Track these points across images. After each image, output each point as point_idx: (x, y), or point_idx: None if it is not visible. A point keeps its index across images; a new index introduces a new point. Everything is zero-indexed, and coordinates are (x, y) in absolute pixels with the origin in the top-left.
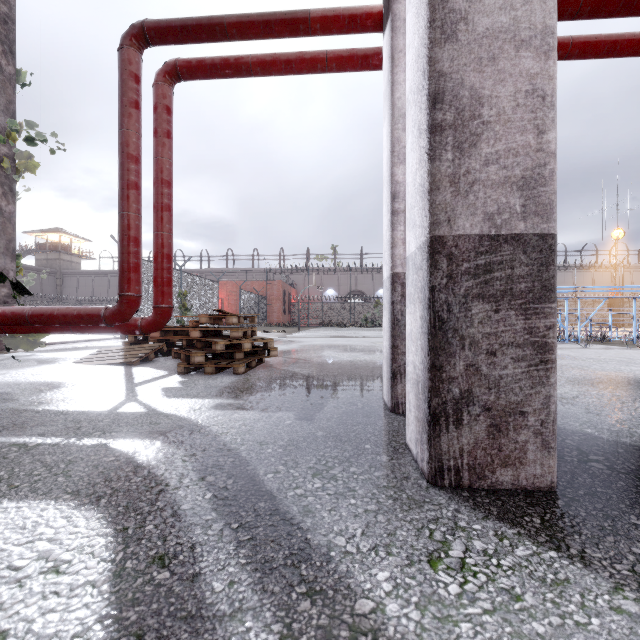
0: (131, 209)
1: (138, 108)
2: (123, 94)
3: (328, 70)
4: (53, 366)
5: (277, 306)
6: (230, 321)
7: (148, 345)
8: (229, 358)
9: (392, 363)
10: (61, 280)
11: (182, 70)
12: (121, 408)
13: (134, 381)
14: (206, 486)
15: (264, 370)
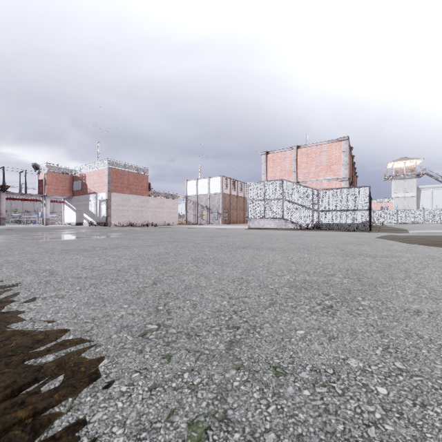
0: None
1: None
2: None
3: None
4: None
5: None
6: None
7: None
8: None
9: None
10: None
11: None
12: None
13: None
14: None
15: None
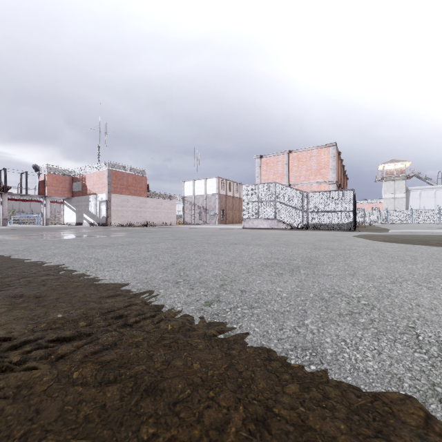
0: None
1: None
2: None
3: None
4: None
5: None
6: None
7: None
8: None
9: None
10: None
11: None
12: None
13: None
14: None
15: None
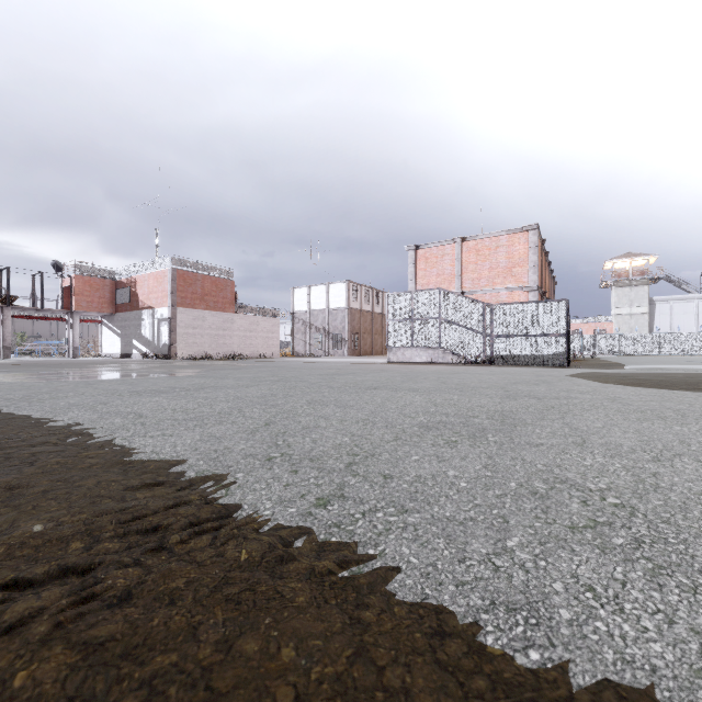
0: None
1: None
2: None
3: None
4: None
5: None
6: None
7: None
8: None
9: None
10: None
11: None
12: None
13: None
14: None
15: None
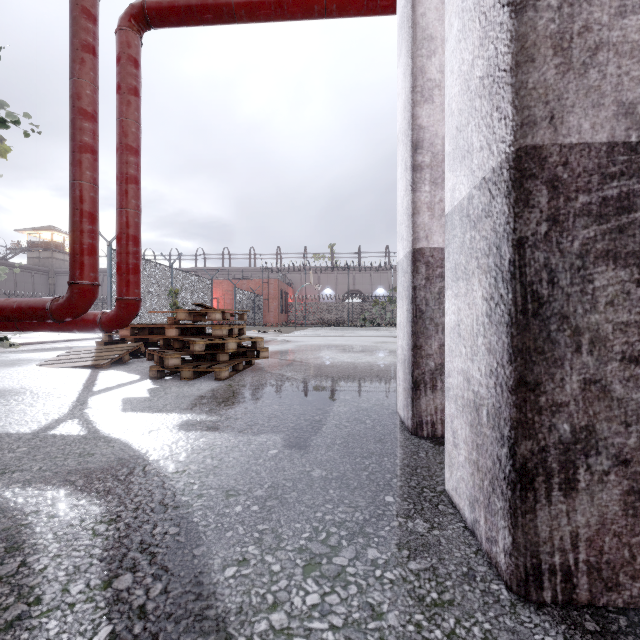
0: (84, 177)
1: (93, 54)
2: (74, 35)
3: (327, 14)
4: (9, 369)
5: (274, 305)
6: (212, 317)
7: (124, 345)
8: (212, 360)
9: (413, 369)
10: (54, 279)
11: (151, 13)
12: (53, 429)
13: (93, 389)
14: (108, 604)
15: (252, 374)
